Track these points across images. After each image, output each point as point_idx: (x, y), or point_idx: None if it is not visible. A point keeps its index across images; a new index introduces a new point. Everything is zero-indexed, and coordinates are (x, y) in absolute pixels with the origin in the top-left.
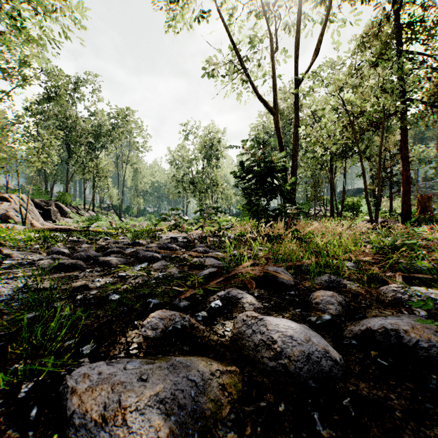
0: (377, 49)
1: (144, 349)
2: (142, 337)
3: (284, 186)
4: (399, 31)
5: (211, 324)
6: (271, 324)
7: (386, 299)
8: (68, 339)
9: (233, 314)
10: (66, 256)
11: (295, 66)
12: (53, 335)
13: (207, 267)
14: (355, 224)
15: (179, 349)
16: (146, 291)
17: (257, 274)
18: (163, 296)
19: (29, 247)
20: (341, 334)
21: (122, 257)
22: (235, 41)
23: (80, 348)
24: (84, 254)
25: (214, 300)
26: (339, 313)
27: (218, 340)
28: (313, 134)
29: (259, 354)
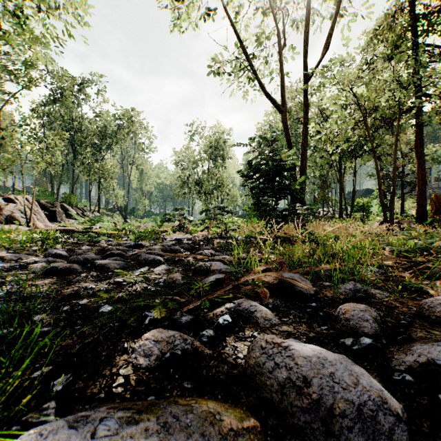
0: (391, 41)
1: (132, 386)
2: (131, 367)
3: (293, 185)
4: (414, 23)
5: (219, 347)
6: (300, 356)
7: (431, 315)
8: (39, 367)
9: (246, 333)
10: (63, 259)
11: (305, 60)
12: (11, 368)
13: (214, 273)
14: (369, 225)
15: (178, 386)
16: (141, 302)
17: (271, 281)
18: (161, 310)
19: (28, 249)
20: (388, 364)
21: (122, 260)
22: (241, 37)
23: (51, 382)
24: (81, 257)
25: (222, 313)
26: (375, 332)
27: (229, 372)
28: (321, 133)
29: (285, 399)
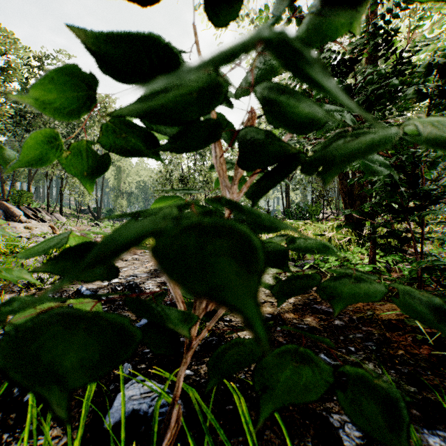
0: None
1: None
2: None
3: None
4: None
5: None
6: None
7: None
8: None
9: None
10: None
11: None
12: None
13: None
14: None
15: None
16: None
17: None
18: None
19: None
20: None
21: None
22: None
23: None
24: None
25: None
26: None
27: None
28: None
29: None
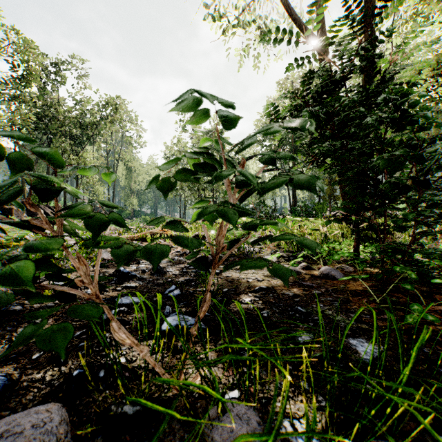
0: None
1: None
2: None
3: None
4: None
5: None
6: None
7: None
8: None
9: None
10: None
11: None
12: None
13: None
14: None
15: None
16: None
17: None
18: None
19: None
20: None
21: None
22: None
23: None
24: None
25: None
26: None
27: None
28: None
29: None
